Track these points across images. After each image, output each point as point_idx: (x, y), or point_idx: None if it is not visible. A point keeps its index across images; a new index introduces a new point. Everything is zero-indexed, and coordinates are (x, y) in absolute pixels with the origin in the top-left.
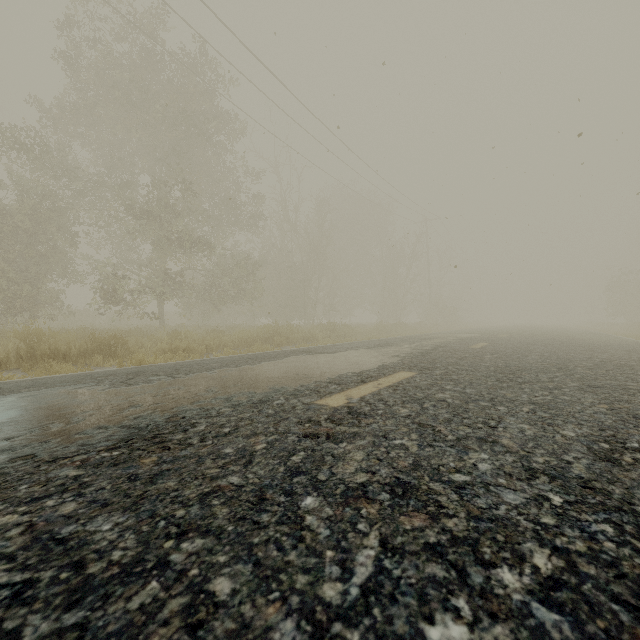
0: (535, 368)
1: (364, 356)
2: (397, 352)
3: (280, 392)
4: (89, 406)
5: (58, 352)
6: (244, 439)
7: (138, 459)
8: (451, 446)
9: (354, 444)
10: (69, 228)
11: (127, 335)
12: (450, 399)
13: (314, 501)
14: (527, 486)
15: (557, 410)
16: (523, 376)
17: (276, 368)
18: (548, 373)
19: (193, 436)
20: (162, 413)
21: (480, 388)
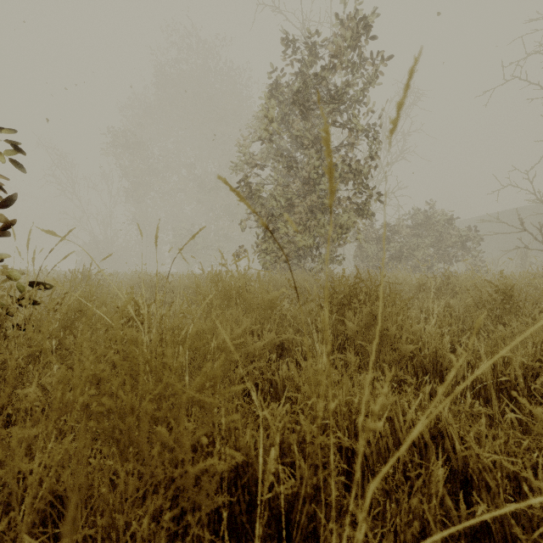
0: None
1: None
2: None
3: None
4: None
5: None
6: None
7: None
8: None
9: None
10: None
11: None
12: None
13: None
14: None
15: None
16: None
17: None
18: None
19: None
20: None
21: None
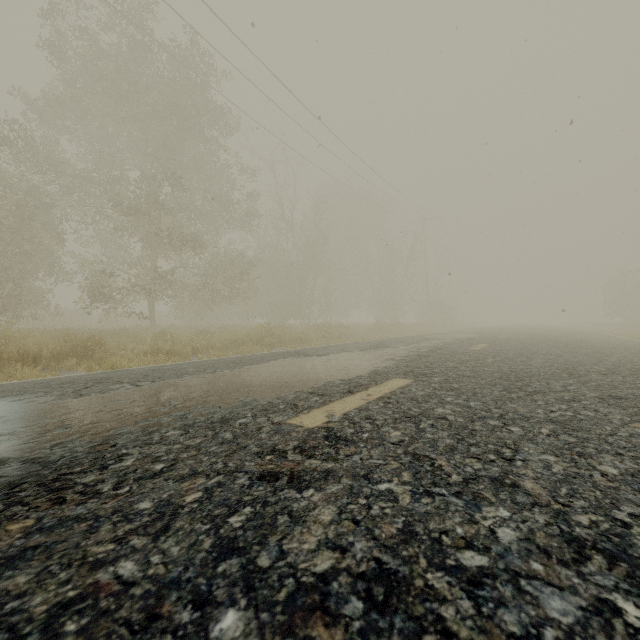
0: (544, 374)
1: (356, 359)
2: (392, 355)
3: (250, 406)
4: (8, 427)
5: (28, 355)
6: (175, 483)
7: (5, 523)
8: (456, 494)
9: (324, 491)
10: (56, 225)
11: (111, 336)
12: (452, 416)
13: (237, 621)
14: (577, 578)
15: (584, 432)
16: (533, 384)
17: (256, 374)
18: (560, 380)
19: (109, 478)
20: (91, 438)
21: (486, 400)
